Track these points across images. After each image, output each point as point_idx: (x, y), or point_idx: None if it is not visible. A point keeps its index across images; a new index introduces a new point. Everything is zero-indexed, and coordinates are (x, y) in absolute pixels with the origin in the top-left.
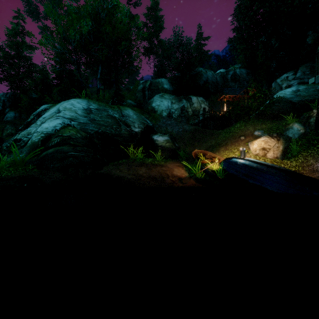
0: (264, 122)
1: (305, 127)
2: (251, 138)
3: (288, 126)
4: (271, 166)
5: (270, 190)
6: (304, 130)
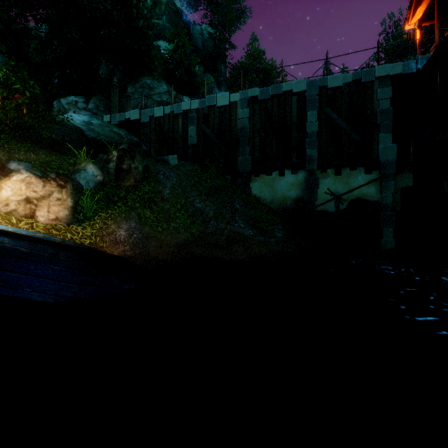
0: (35, 150)
1: (103, 174)
2: (1, 175)
3: (80, 166)
4: (44, 241)
5: (39, 301)
6: (103, 178)
